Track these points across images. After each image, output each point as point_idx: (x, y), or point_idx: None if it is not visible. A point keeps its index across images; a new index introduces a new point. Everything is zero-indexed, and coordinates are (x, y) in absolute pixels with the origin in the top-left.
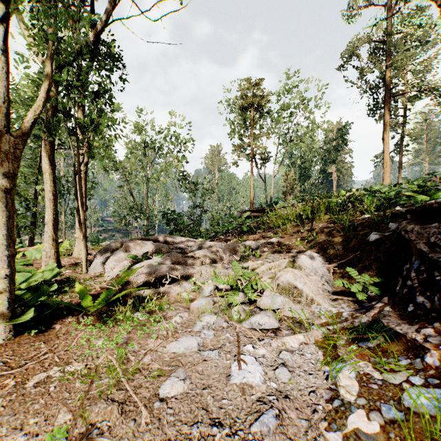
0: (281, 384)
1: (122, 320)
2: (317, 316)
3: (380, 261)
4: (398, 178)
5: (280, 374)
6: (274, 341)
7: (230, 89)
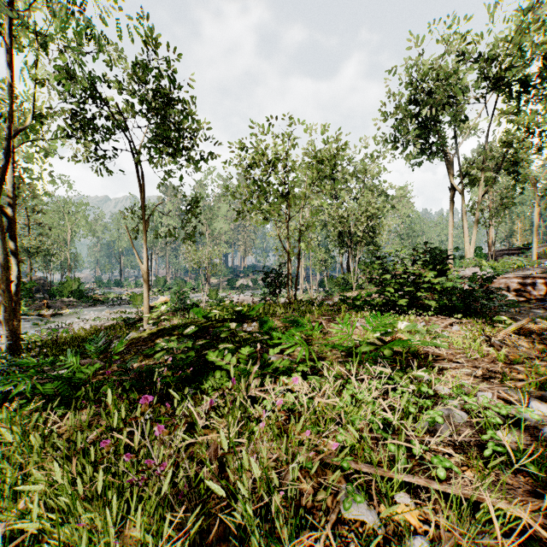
0: None
1: None
2: None
3: None
4: None
5: None
6: None
7: None
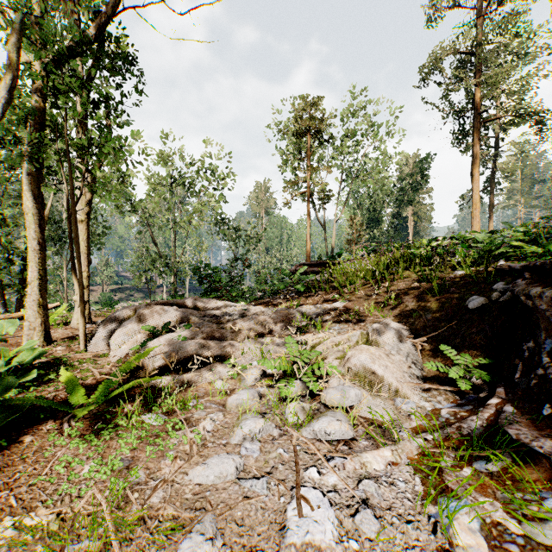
0: (365, 541)
1: (126, 427)
2: (405, 416)
3: (485, 335)
4: (489, 224)
5: (363, 523)
6: (349, 461)
7: (281, 110)
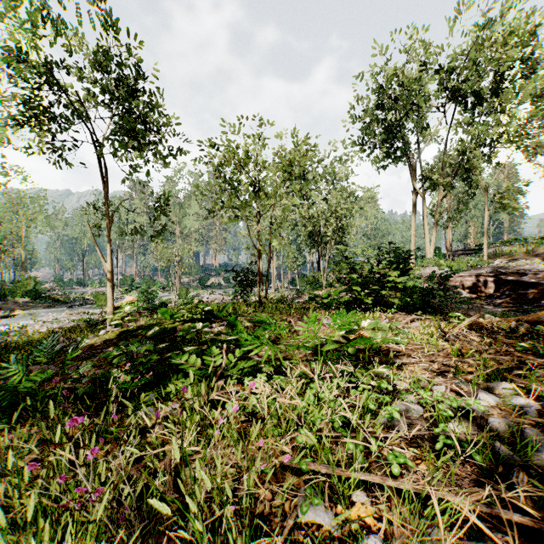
0: None
1: None
2: None
3: None
4: None
5: None
6: None
7: None
